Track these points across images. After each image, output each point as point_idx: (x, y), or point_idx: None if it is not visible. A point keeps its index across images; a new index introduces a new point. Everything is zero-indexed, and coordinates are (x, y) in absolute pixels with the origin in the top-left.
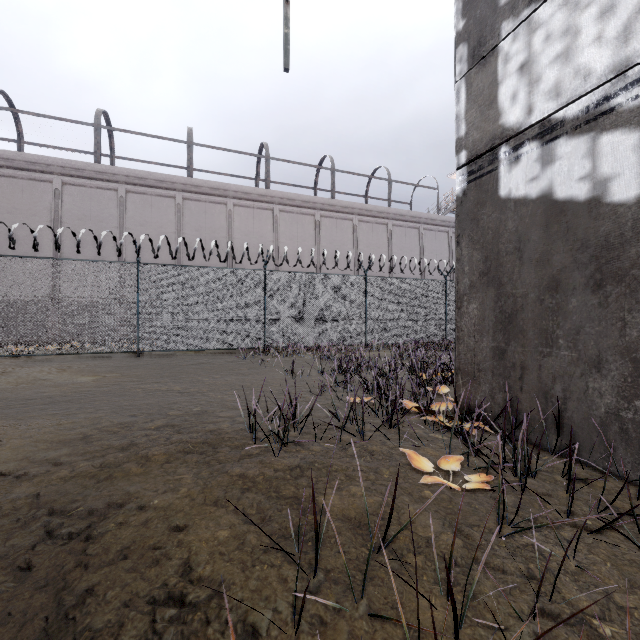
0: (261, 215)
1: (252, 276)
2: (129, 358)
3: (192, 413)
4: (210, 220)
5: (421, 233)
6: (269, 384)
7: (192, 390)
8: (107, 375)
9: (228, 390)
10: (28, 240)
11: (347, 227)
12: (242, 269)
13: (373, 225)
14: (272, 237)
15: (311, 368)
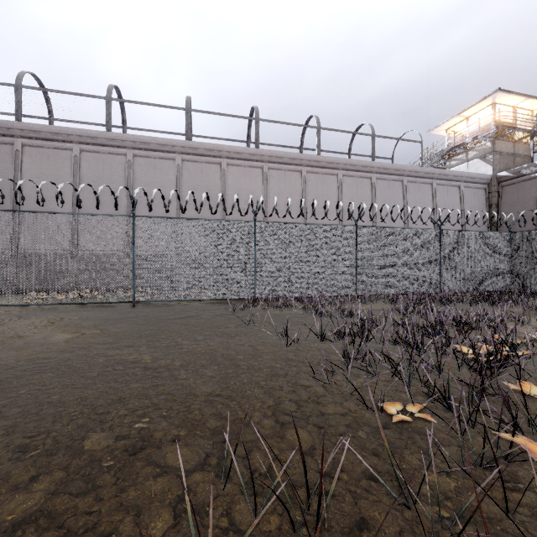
0: (252, 173)
1: (242, 227)
2: (124, 308)
3: (123, 446)
4: (206, 179)
5: (404, 185)
6: (258, 354)
7: (162, 363)
8: (87, 332)
9: (206, 365)
10: (52, 201)
11: (332, 182)
12: (232, 220)
13: (357, 179)
14: (262, 193)
15: (309, 332)
